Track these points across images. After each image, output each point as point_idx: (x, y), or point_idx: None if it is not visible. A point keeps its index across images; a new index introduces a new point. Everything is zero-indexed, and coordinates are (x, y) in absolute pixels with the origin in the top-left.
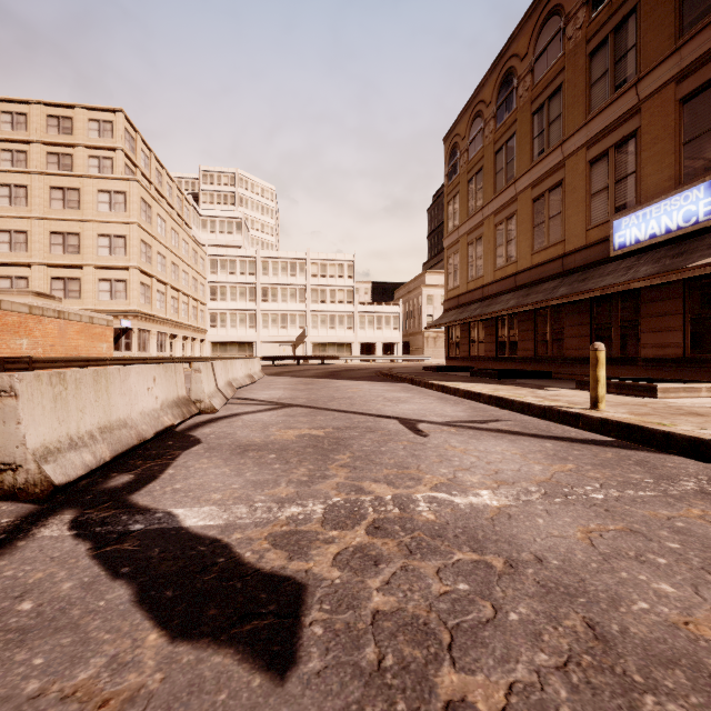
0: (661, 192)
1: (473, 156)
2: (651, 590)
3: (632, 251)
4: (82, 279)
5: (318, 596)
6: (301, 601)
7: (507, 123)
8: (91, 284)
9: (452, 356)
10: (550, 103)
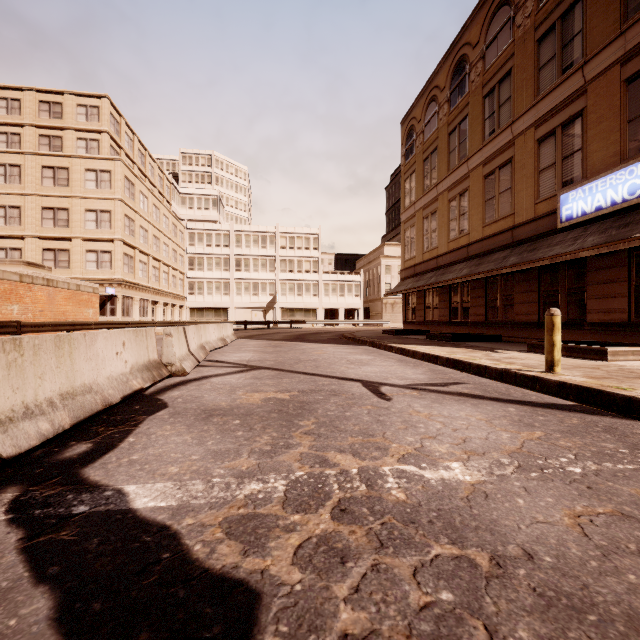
0: (606, 167)
1: (428, 137)
2: None
3: (579, 223)
4: (71, 250)
5: (274, 610)
6: (253, 619)
7: (460, 106)
8: (79, 255)
9: (409, 320)
10: (500, 87)
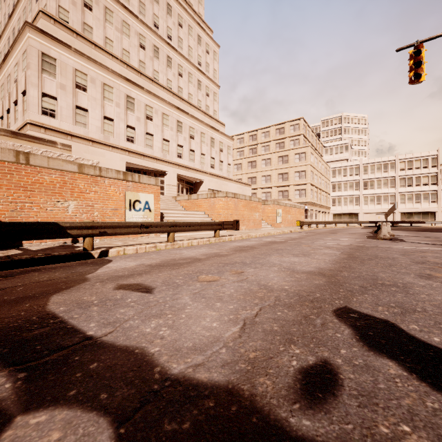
0: None
1: None
2: None
3: None
4: (289, 190)
5: None
6: None
7: None
8: (292, 192)
9: None
10: None
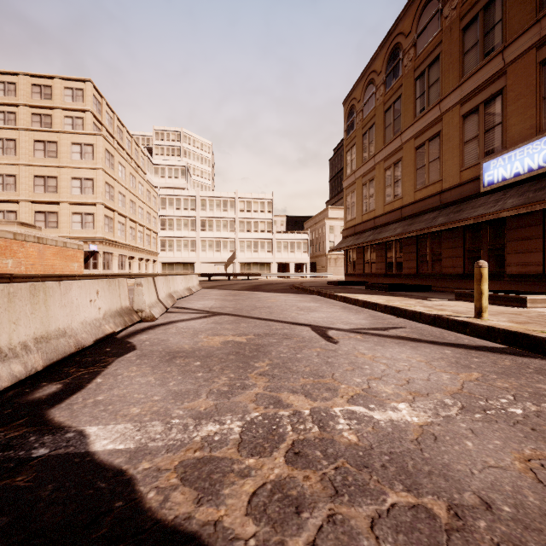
0: (524, 139)
1: (367, 114)
2: None
3: (499, 187)
4: (59, 212)
5: None
6: None
7: (394, 88)
8: (66, 217)
9: (350, 273)
10: (430, 70)
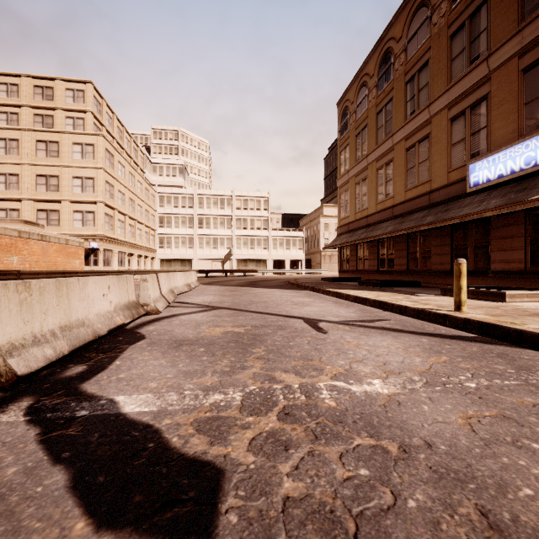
0: (507, 142)
1: (360, 116)
2: (532, 476)
3: (484, 188)
4: (61, 211)
5: (234, 481)
6: (219, 487)
7: (386, 91)
8: (67, 215)
9: (344, 269)
10: (419, 75)
